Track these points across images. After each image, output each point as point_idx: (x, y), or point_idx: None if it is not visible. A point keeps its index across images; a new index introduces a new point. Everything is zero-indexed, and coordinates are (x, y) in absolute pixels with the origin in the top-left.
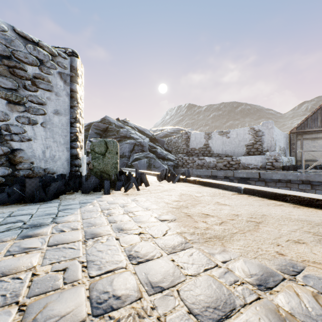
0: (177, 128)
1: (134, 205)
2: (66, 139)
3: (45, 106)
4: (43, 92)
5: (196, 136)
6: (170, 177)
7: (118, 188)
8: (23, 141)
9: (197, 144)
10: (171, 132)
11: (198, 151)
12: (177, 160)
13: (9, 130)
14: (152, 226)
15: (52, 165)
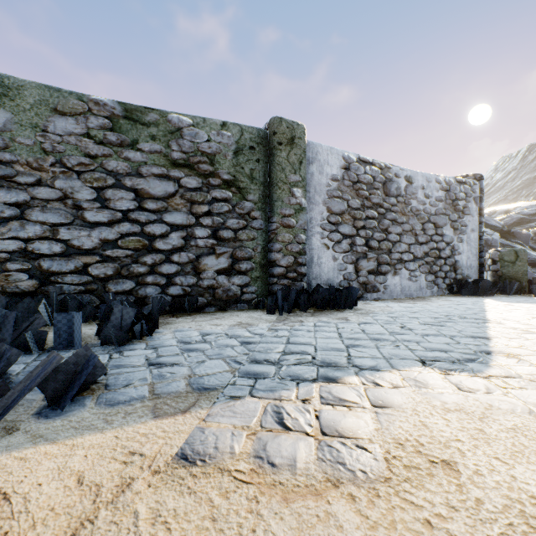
0: None
1: None
2: (476, 250)
3: (466, 227)
4: (466, 217)
5: None
6: None
7: None
8: (458, 254)
9: None
10: (531, 213)
11: None
12: None
13: (454, 248)
14: None
15: (469, 272)
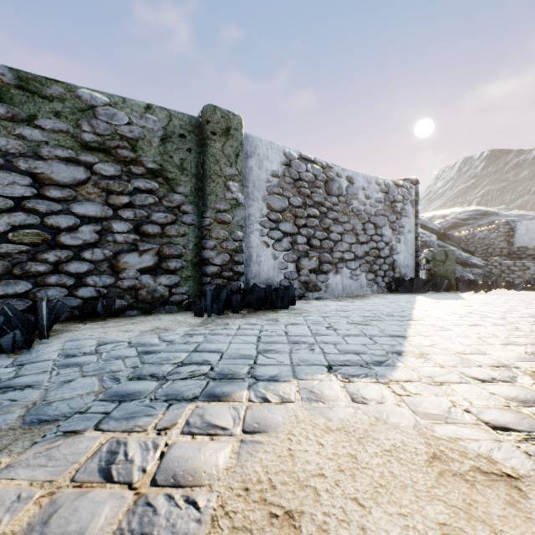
0: (475, 209)
1: (502, 298)
2: (412, 250)
3: (404, 228)
4: (403, 218)
5: (529, 226)
6: (510, 284)
7: (464, 291)
8: (396, 254)
9: (532, 240)
10: (463, 218)
11: (533, 252)
12: (489, 267)
13: (392, 248)
14: (534, 303)
15: (406, 271)
